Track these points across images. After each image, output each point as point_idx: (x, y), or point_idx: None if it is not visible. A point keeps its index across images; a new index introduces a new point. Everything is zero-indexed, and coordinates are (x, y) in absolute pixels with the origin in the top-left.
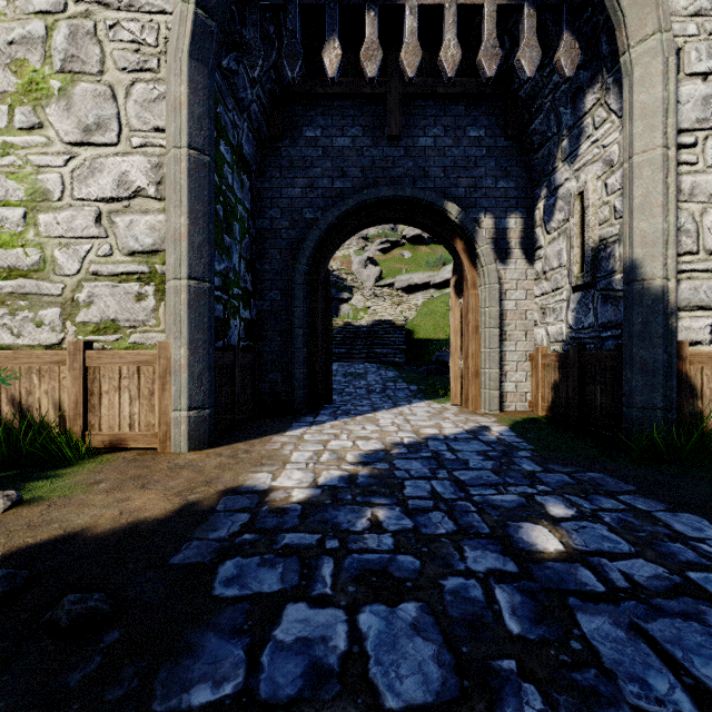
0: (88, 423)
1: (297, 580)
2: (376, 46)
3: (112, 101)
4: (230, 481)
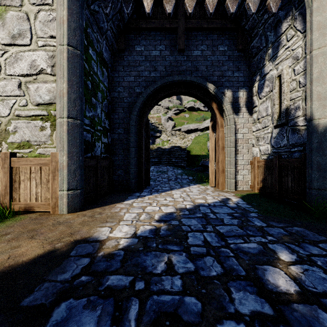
0: (13, 197)
1: (109, 324)
2: None
3: (27, 21)
4: (85, 233)
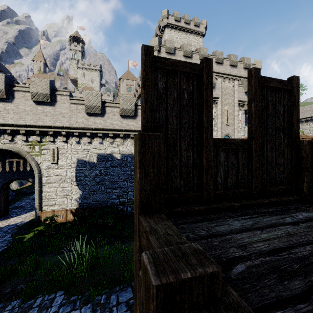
0: None
1: None
2: (1, 167)
3: None
4: None
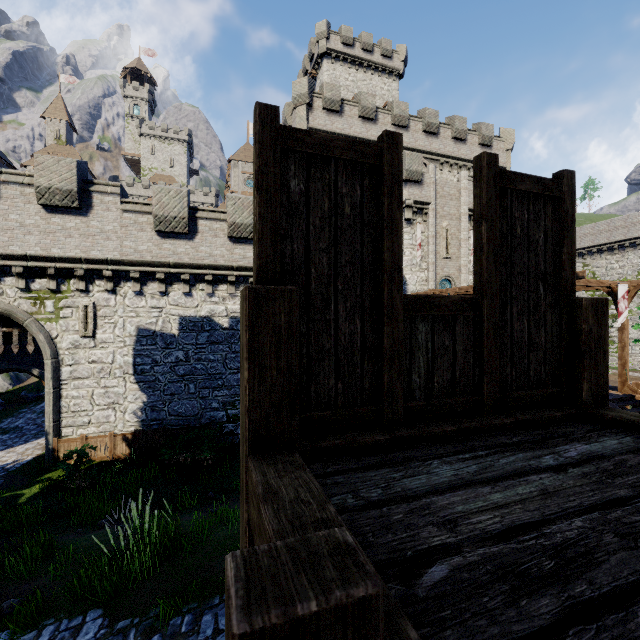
0: None
1: None
2: None
3: None
4: None
